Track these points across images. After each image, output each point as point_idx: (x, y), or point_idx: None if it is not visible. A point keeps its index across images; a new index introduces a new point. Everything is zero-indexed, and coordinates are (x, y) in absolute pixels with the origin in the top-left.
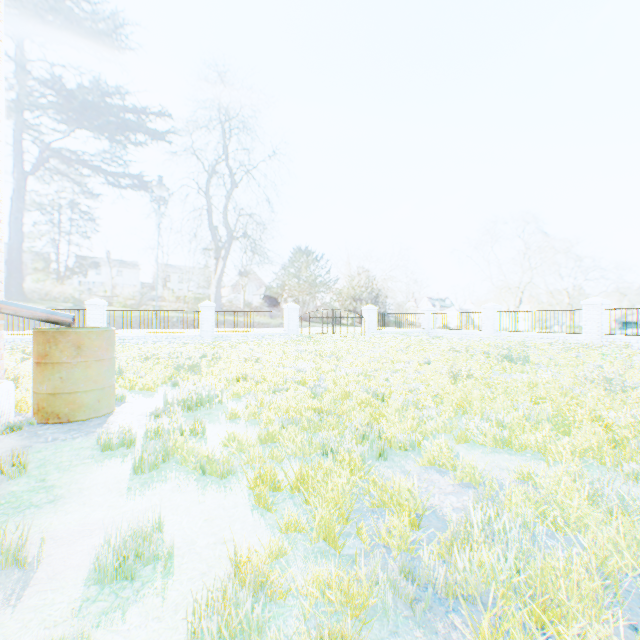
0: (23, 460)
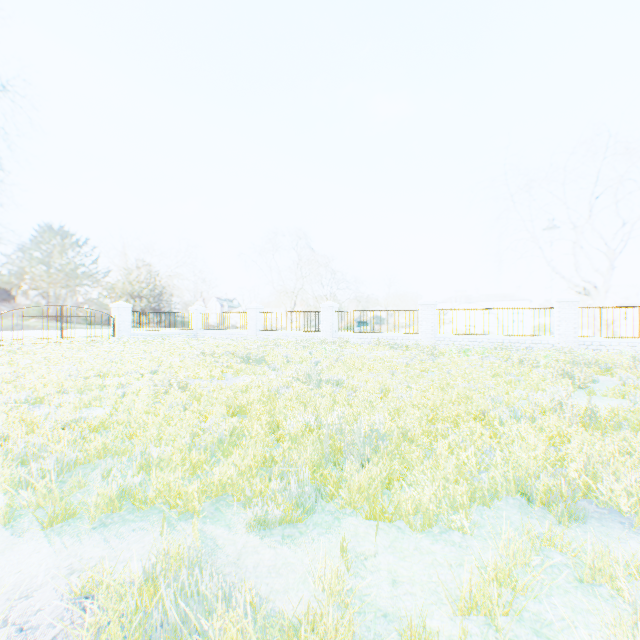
0: None
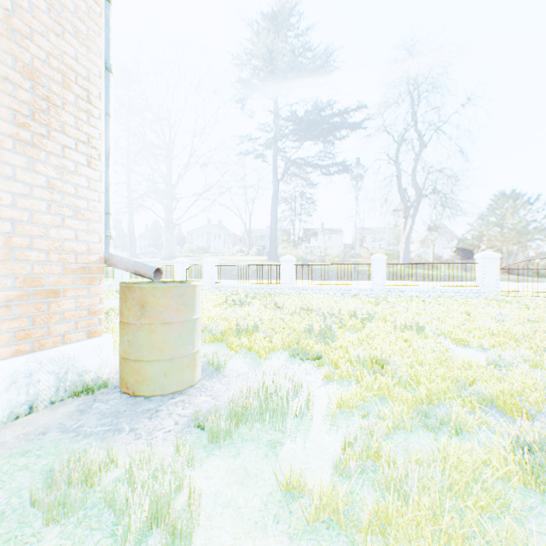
0: None
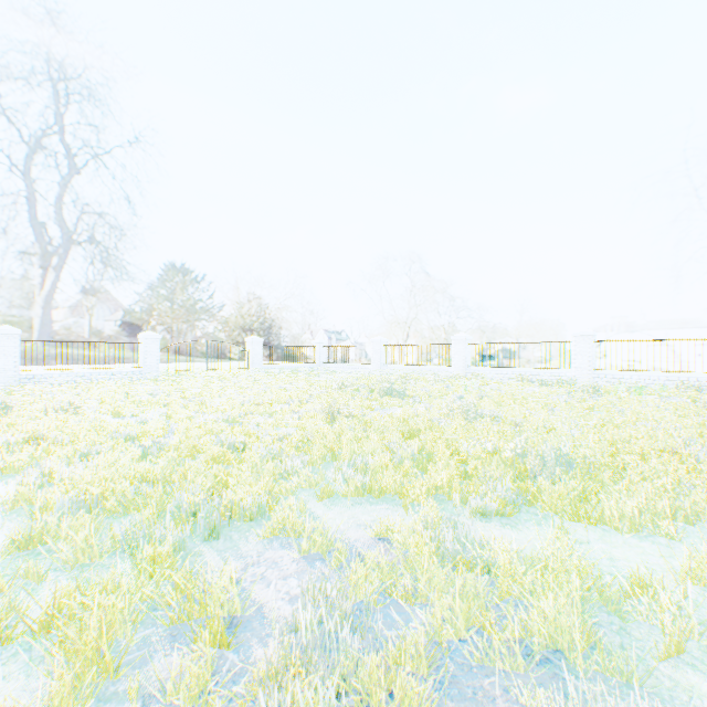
0: None
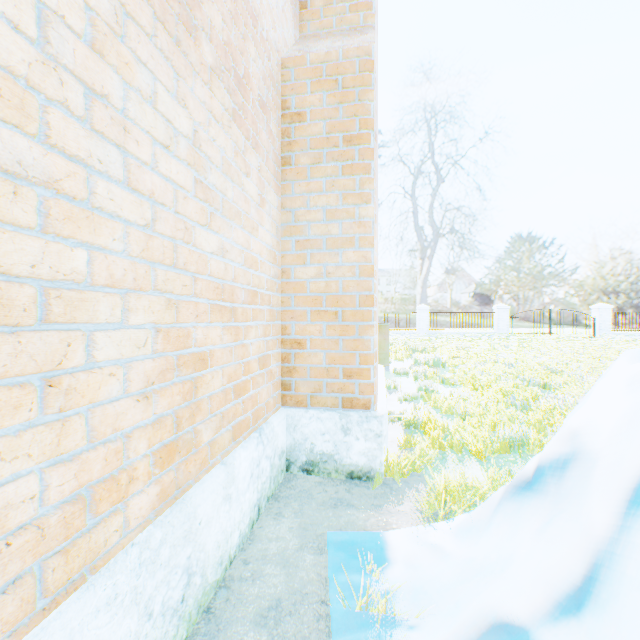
0: None
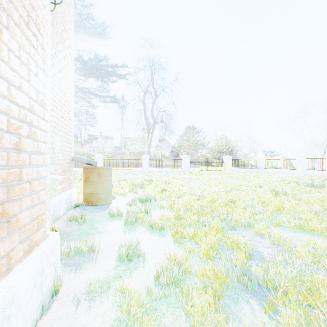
0: (85, 217)
